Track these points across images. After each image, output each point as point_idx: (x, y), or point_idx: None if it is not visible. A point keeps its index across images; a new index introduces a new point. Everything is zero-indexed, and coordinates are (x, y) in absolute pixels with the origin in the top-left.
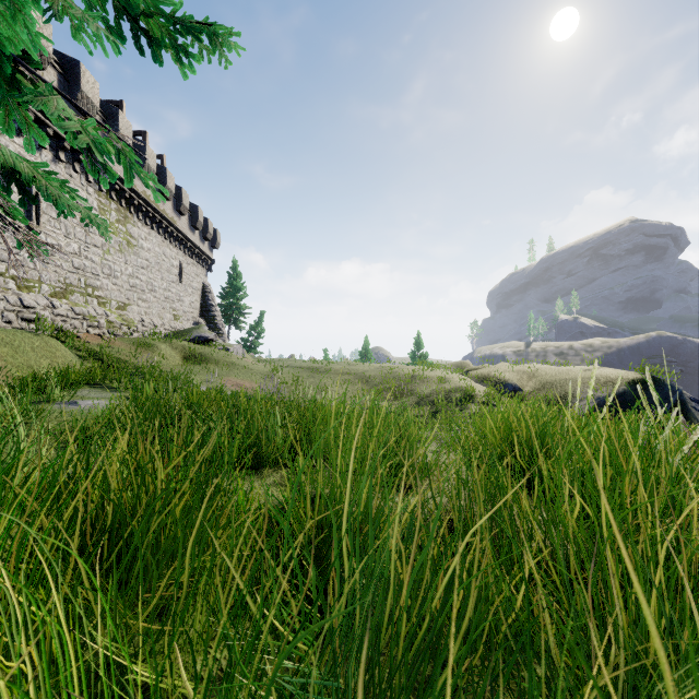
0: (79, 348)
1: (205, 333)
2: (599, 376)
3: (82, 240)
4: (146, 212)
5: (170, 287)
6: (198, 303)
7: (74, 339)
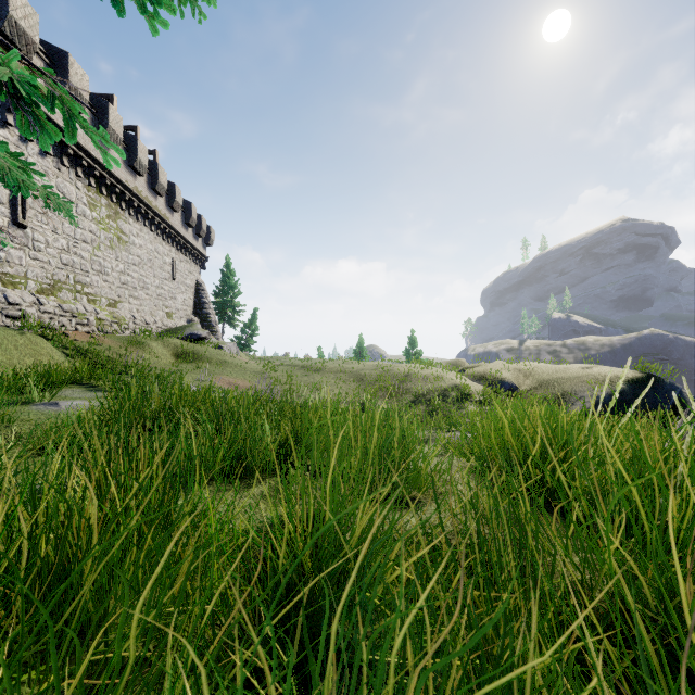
0: (66, 346)
1: (198, 331)
2: (597, 374)
3: (71, 236)
4: (138, 208)
5: (163, 285)
6: (191, 300)
7: (62, 336)
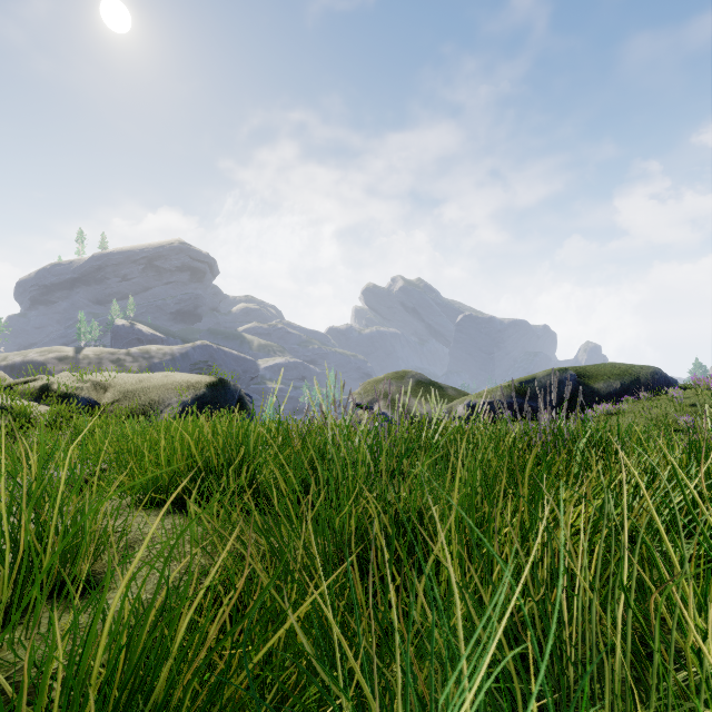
0: None
1: None
2: (181, 381)
3: None
4: None
5: None
6: None
7: None
